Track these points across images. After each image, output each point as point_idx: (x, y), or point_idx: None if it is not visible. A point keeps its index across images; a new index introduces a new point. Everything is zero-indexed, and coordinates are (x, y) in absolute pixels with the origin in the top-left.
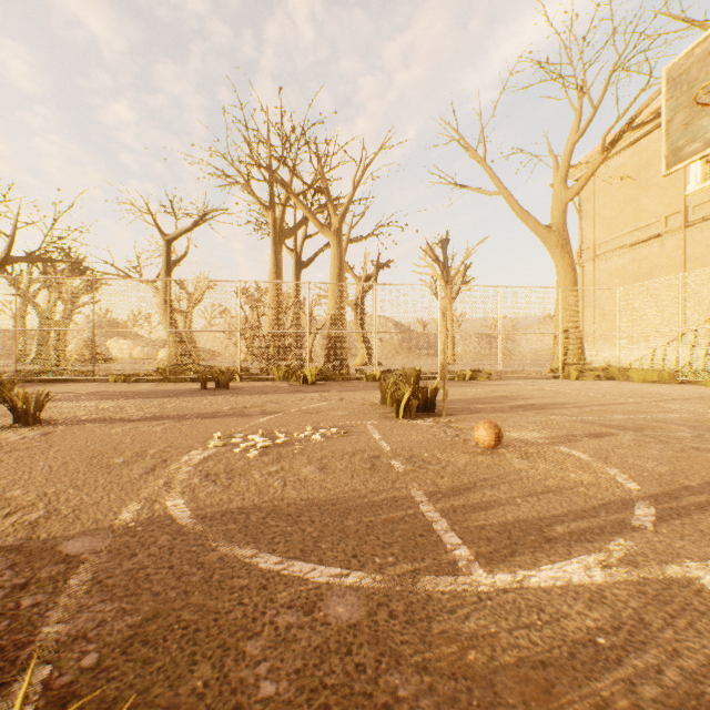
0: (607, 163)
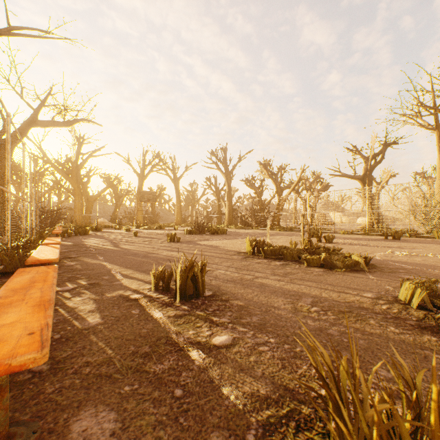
0: None
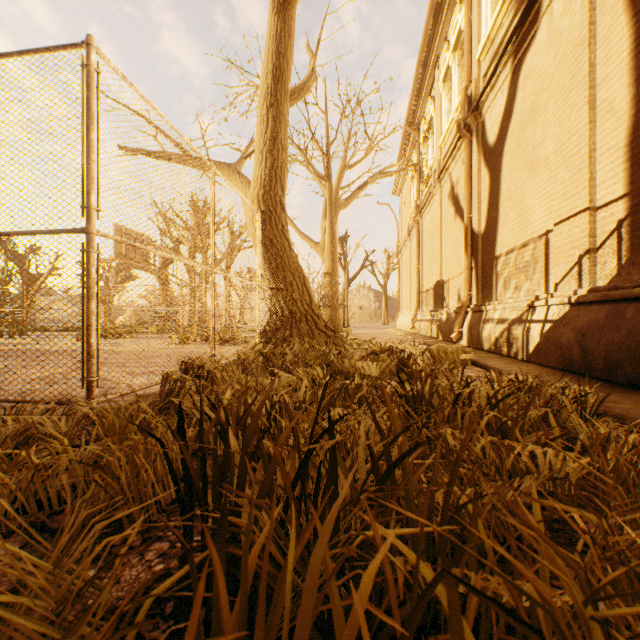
0: (403, 187)
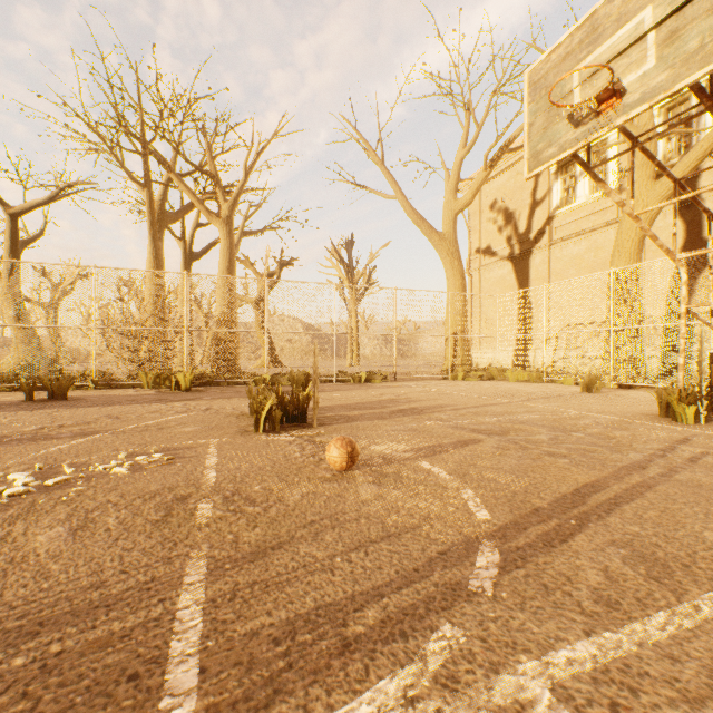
0: (491, 183)
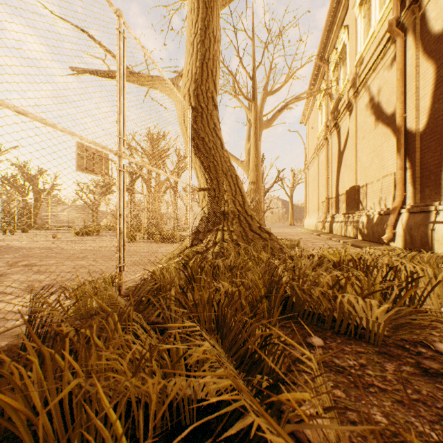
0: (310, 117)
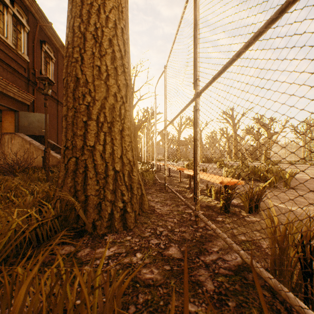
0: None
